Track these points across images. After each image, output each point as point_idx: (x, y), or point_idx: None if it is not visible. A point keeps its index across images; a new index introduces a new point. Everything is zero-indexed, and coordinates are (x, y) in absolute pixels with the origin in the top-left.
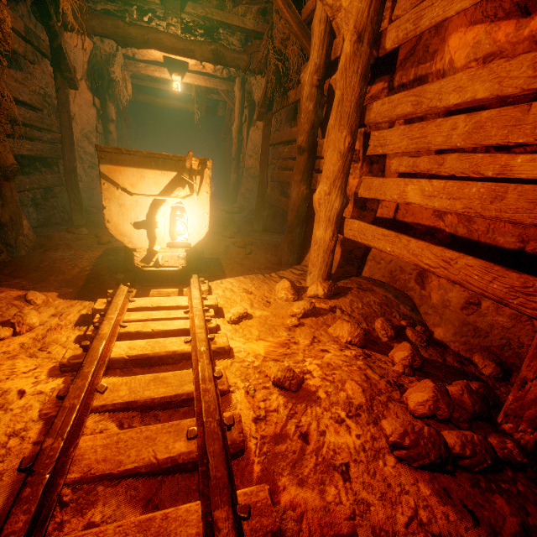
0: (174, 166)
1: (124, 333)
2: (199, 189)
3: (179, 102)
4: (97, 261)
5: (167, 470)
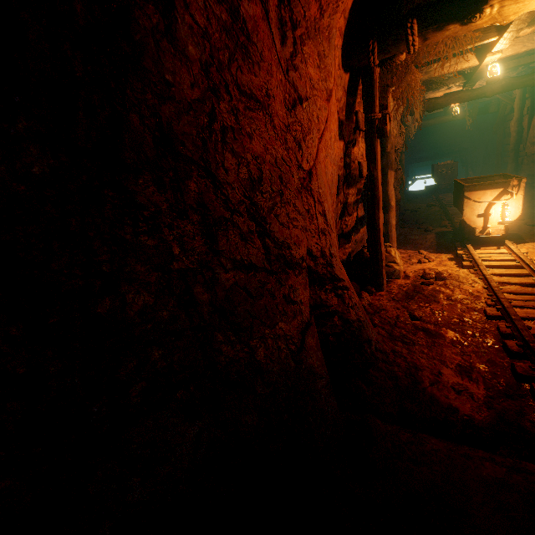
0: (502, 186)
1: (481, 260)
2: (516, 194)
3: (449, 116)
4: (437, 238)
5: (526, 285)
